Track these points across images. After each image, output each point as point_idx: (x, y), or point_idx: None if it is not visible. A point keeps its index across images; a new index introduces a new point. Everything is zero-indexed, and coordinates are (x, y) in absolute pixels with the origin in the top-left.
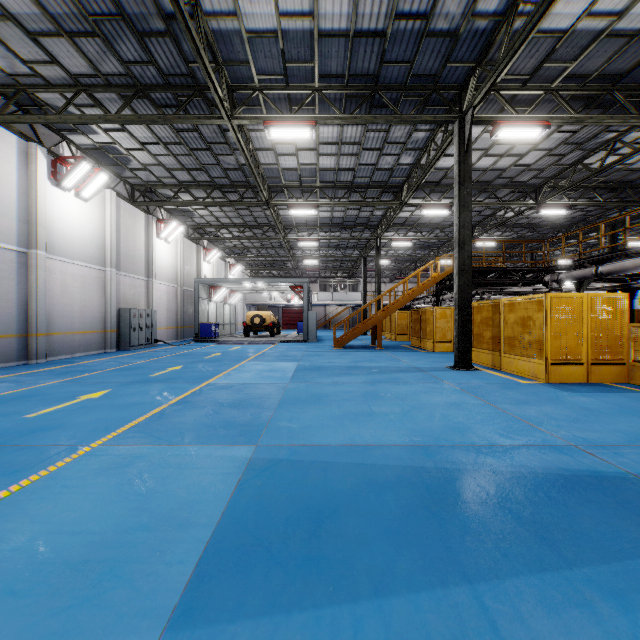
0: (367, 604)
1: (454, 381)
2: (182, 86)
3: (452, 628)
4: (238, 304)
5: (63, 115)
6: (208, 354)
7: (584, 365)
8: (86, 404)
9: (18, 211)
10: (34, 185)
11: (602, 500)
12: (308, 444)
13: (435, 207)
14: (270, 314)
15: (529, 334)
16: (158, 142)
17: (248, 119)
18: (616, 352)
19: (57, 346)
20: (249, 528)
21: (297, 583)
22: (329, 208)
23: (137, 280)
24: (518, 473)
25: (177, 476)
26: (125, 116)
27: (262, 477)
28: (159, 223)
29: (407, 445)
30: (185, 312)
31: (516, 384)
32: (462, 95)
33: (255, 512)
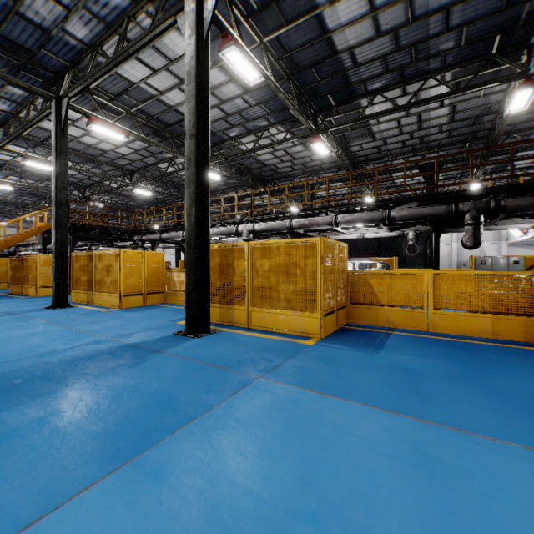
0: None
1: (46, 317)
2: None
3: None
4: None
5: None
6: None
7: (143, 295)
8: None
9: None
10: None
11: (106, 358)
12: None
13: (41, 162)
14: None
15: (111, 277)
16: None
17: None
18: (160, 286)
19: None
20: None
21: None
22: None
23: None
24: (64, 360)
25: None
26: None
27: None
28: None
29: None
30: None
31: (99, 312)
32: (60, 81)
33: None
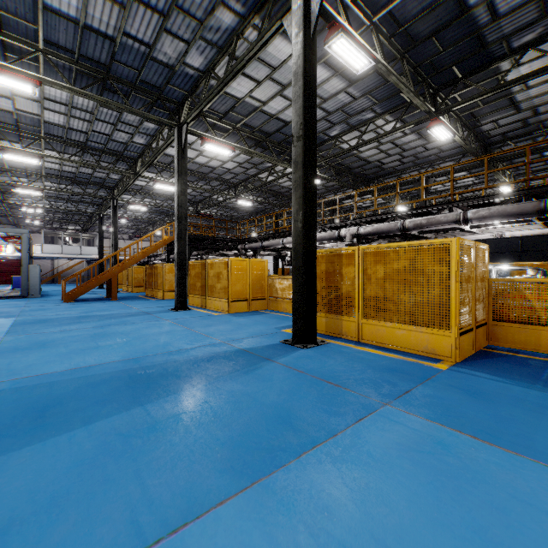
0: (79, 430)
1: (171, 318)
2: None
3: (127, 421)
4: None
5: None
6: None
7: (248, 301)
8: None
9: None
10: None
11: (222, 361)
12: (33, 375)
13: (166, 184)
14: None
15: (221, 283)
16: None
17: None
18: (263, 292)
19: None
20: None
21: (27, 438)
22: (58, 161)
23: None
24: (188, 359)
25: None
26: None
27: None
28: None
29: (123, 360)
30: None
31: (211, 316)
32: (180, 110)
33: None
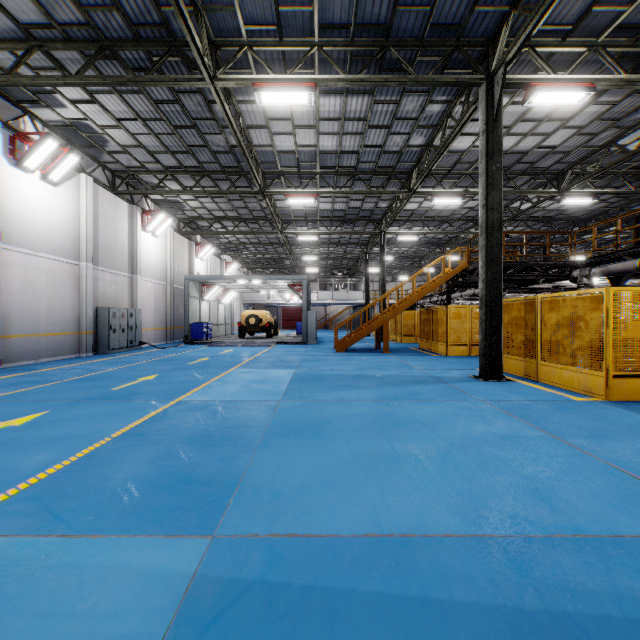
0: None
1: (489, 397)
2: (156, 41)
3: None
4: (235, 303)
5: (14, 76)
6: (194, 359)
7: None
8: None
9: None
10: None
11: None
12: (301, 533)
13: (447, 196)
14: (267, 314)
15: (579, 338)
16: (136, 118)
17: (234, 81)
18: None
19: (18, 350)
20: None
21: None
22: (330, 199)
23: (119, 276)
24: None
25: None
26: (88, 77)
27: None
28: (145, 215)
29: (470, 536)
30: (175, 312)
31: (570, 402)
32: (490, 52)
33: None
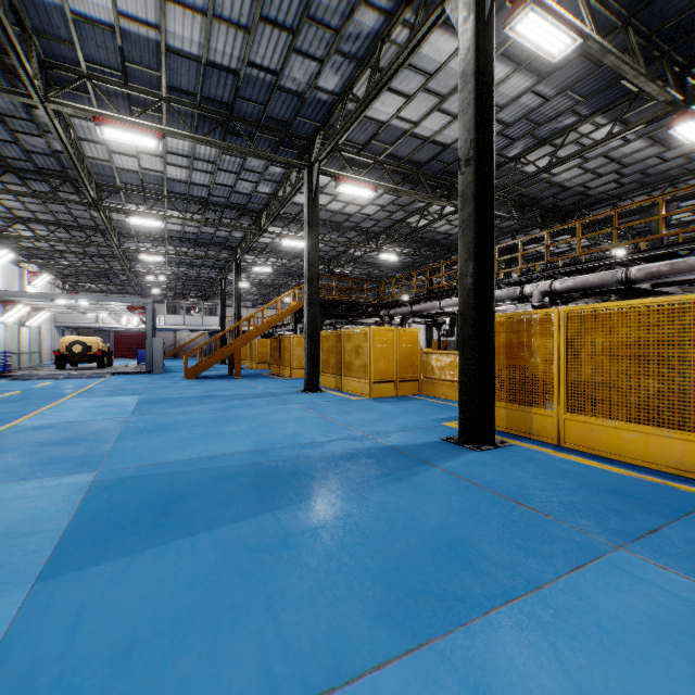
0: (202, 535)
1: (301, 402)
2: None
3: (255, 530)
4: (43, 326)
5: None
6: (0, 393)
7: (395, 382)
8: None
9: None
10: None
11: (366, 461)
12: (156, 463)
13: (293, 239)
14: (98, 340)
15: (360, 359)
16: None
17: (71, 108)
18: (414, 372)
19: None
20: (102, 522)
21: (149, 538)
22: (180, 221)
23: None
24: (324, 455)
25: (5, 507)
26: None
27: (109, 491)
28: None
29: (248, 451)
30: None
31: (348, 400)
32: (311, 147)
33: (106, 513)
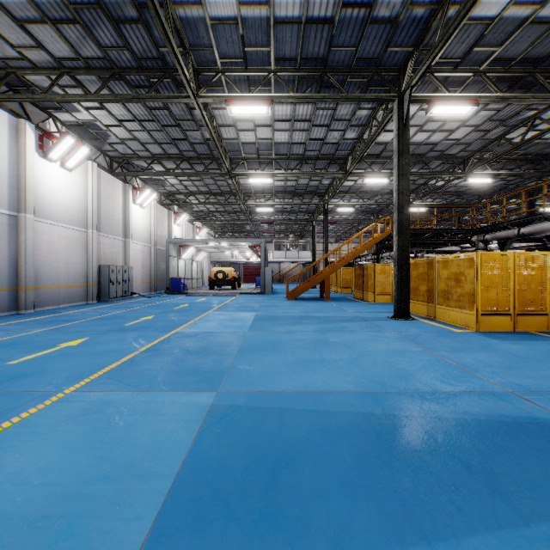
0: None
1: (395, 330)
2: (153, 69)
3: None
4: (204, 261)
5: (48, 94)
6: (177, 305)
7: (511, 315)
8: (65, 351)
9: (9, 179)
10: (23, 156)
11: (546, 448)
12: (265, 390)
13: (376, 176)
14: (232, 270)
15: (461, 288)
16: (133, 119)
17: (212, 98)
18: (539, 304)
19: (44, 298)
20: (208, 479)
21: (254, 542)
22: (283, 178)
23: (115, 240)
24: (462, 420)
25: (142, 423)
26: (103, 95)
27: (222, 424)
28: (135, 191)
29: (356, 391)
30: (158, 268)
31: (450, 332)
32: (401, 77)
33: (214, 461)
